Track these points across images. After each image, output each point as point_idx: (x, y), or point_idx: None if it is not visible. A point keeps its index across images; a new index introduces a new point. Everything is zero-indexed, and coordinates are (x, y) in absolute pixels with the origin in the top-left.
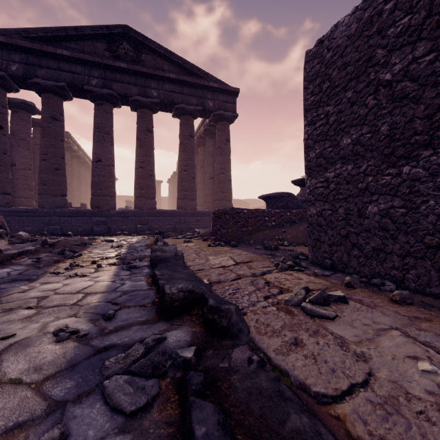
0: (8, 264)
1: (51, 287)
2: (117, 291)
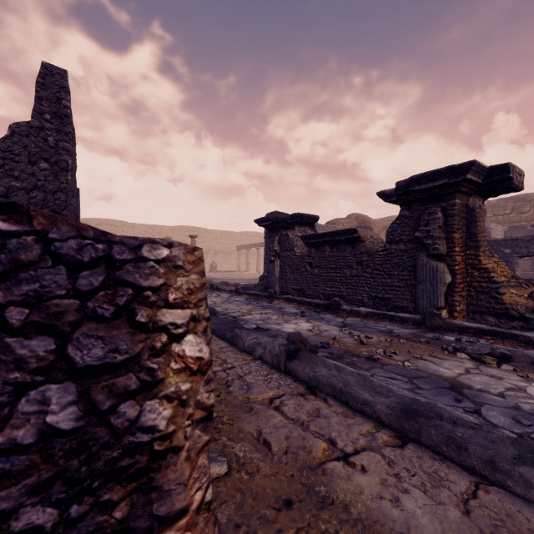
0: (435, 331)
1: (303, 324)
2: (253, 324)
